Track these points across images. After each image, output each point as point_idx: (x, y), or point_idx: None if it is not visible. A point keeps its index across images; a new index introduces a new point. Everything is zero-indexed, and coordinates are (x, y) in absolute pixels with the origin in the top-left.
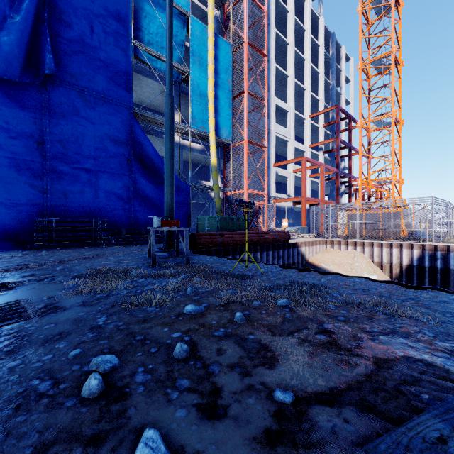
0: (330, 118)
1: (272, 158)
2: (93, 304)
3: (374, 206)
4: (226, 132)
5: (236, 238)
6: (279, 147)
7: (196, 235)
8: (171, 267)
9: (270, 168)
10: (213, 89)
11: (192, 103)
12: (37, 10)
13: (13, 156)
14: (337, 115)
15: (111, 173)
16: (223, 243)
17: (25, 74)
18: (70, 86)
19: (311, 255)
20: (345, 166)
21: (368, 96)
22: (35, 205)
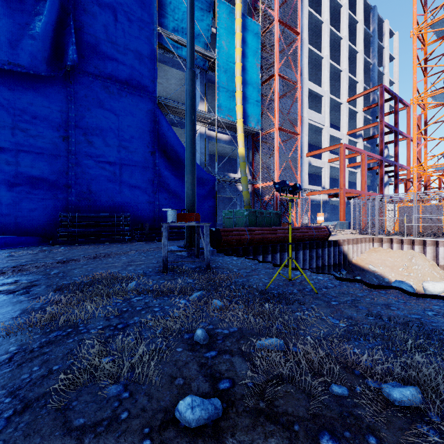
0: (371, 102)
1: (304, 147)
2: (26, 361)
3: (439, 197)
4: (255, 120)
5: (267, 235)
6: (312, 135)
7: (221, 231)
8: (185, 274)
9: (303, 158)
10: (241, 74)
11: (218, 91)
12: (63, 3)
13: (40, 151)
14: (381, 95)
15: (134, 166)
16: (252, 241)
17: (51, 67)
18: (94, 78)
19: (355, 255)
20: (388, 154)
21: (426, 66)
22: (61, 200)
